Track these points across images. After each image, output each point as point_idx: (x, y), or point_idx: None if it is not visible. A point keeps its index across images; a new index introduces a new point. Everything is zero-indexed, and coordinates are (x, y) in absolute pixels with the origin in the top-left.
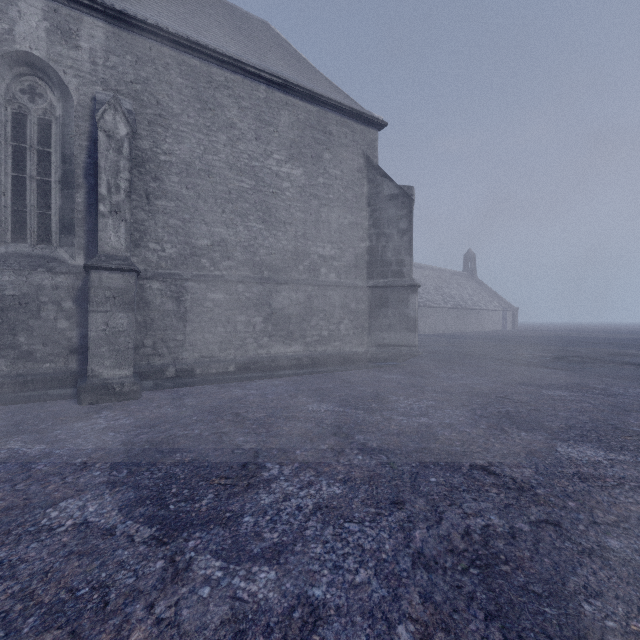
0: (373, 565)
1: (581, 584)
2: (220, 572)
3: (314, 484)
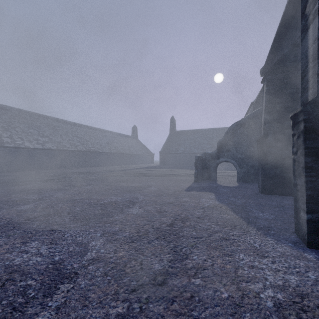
0: (87, 229)
1: (91, 212)
2: (93, 251)
3: (24, 250)
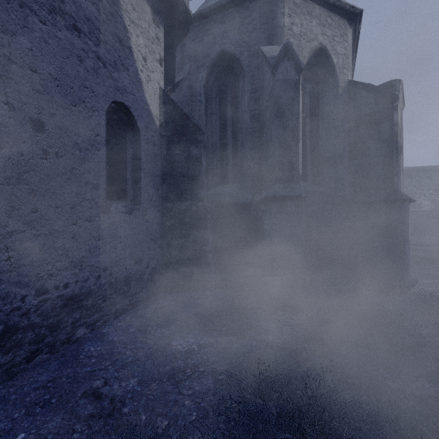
0: None
1: None
2: None
3: None
